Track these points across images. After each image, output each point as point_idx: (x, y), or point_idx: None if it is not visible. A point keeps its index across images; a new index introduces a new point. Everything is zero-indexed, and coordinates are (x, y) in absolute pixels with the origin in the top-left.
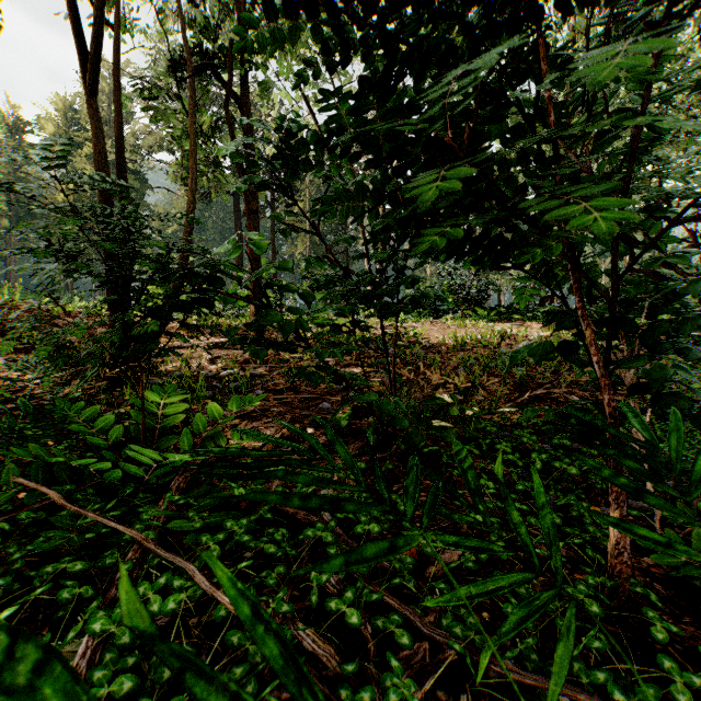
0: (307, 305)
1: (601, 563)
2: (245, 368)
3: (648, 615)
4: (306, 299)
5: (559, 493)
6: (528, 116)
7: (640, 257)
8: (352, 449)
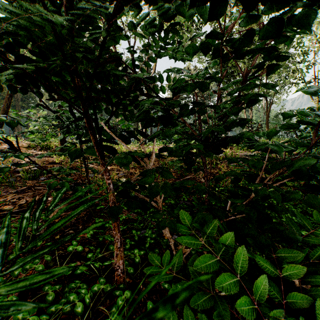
0: (11, 128)
1: (128, 272)
2: (47, 167)
3: (112, 310)
4: (11, 125)
5: (147, 229)
6: (57, 5)
7: (88, 88)
8: (59, 208)
